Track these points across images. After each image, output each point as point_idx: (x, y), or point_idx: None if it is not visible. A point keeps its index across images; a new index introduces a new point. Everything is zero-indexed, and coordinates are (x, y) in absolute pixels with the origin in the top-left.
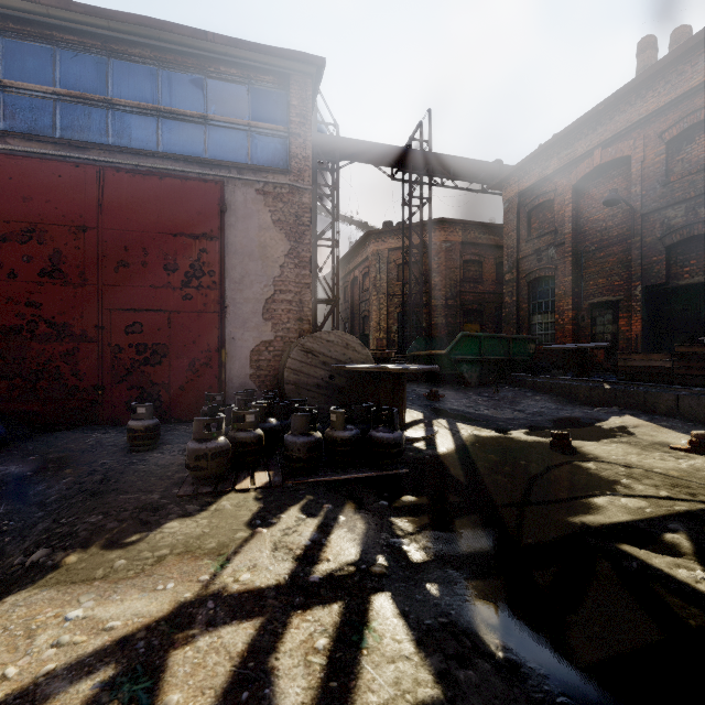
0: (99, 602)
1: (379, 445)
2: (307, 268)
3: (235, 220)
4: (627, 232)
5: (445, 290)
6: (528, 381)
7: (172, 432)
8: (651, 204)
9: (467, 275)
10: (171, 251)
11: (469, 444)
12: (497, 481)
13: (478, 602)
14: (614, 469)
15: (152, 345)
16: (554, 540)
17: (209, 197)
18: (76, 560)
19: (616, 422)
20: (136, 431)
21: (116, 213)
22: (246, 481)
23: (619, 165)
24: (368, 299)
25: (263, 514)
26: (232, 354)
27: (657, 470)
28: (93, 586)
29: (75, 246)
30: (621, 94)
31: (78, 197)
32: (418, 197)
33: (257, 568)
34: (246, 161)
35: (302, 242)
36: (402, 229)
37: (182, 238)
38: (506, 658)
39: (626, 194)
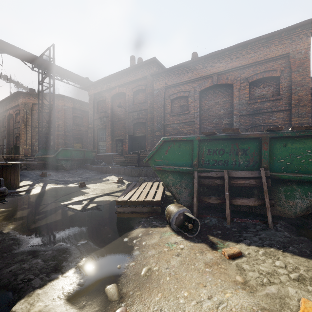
0: None
1: None
2: None
3: None
4: (125, 117)
5: (64, 127)
6: (89, 167)
7: None
8: (130, 110)
9: (75, 122)
10: None
11: (47, 190)
12: (48, 199)
13: (9, 225)
14: (90, 190)
15: None
16: (52, 209)
17: None
18: None
19: (108, 178)
20: None
21: None
22: None
23: (123, 95)
24: (19, 127)
25: None
26: None
27: (102, 188)
28: None
29: None
30: (123, 72)
31: None
32: (47, 83)
33: None
34: None
35: None
36: (38, 96)
37: None
38: (8, 232)
39: (125, 104)
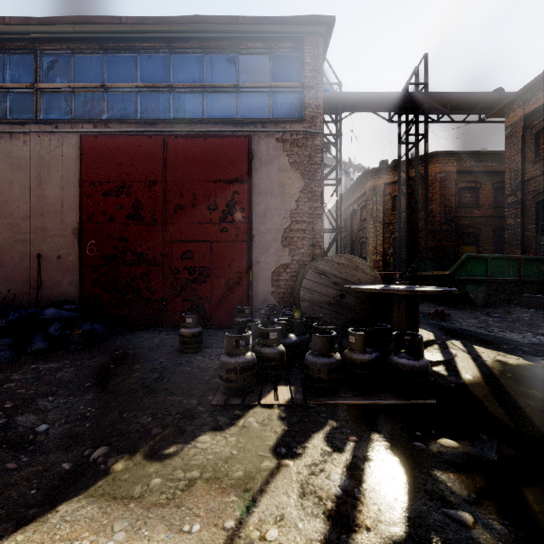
0: (129, 534)
1: (402, 372)
2: (319, 201)
3: (259, 166)
4: None
5: (440, 216)
6: None
7: (212, 337)
8: None
9: (462, 202)
10: (212, 195)
11: (498, 373)
12: None
13: None
14: None
15: (199, 268)
16: None
17: (240, 149)
18: (122, 467)
19: None
20: (185, 336)
21: (175, 169)
22: (270, 396)
23: None
24: (365, 227)
25: (288, 440)
26: (258, 274)
27: None
28: (128, 509)
29: (149, 196)
30: None
31: (151, 160)
32: (414, 134)
33: (284, 523)
34: (268, 116)
35: (314, 179)
36: (398, 165)
37: (220, 184)
38: None
39: None
